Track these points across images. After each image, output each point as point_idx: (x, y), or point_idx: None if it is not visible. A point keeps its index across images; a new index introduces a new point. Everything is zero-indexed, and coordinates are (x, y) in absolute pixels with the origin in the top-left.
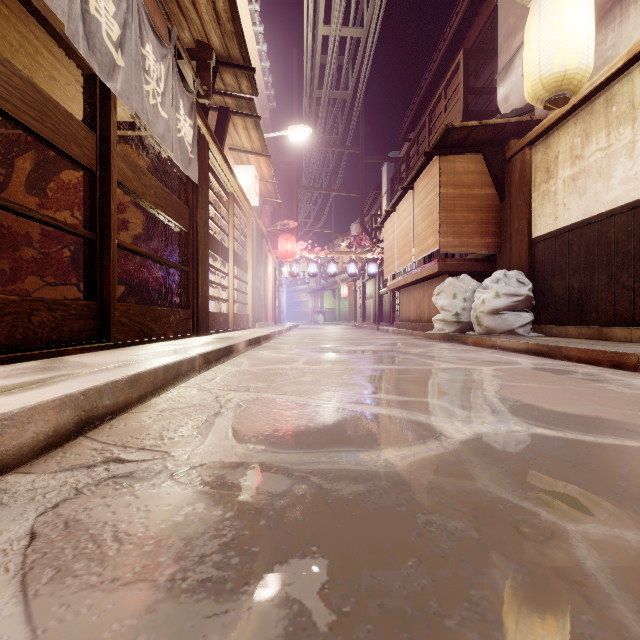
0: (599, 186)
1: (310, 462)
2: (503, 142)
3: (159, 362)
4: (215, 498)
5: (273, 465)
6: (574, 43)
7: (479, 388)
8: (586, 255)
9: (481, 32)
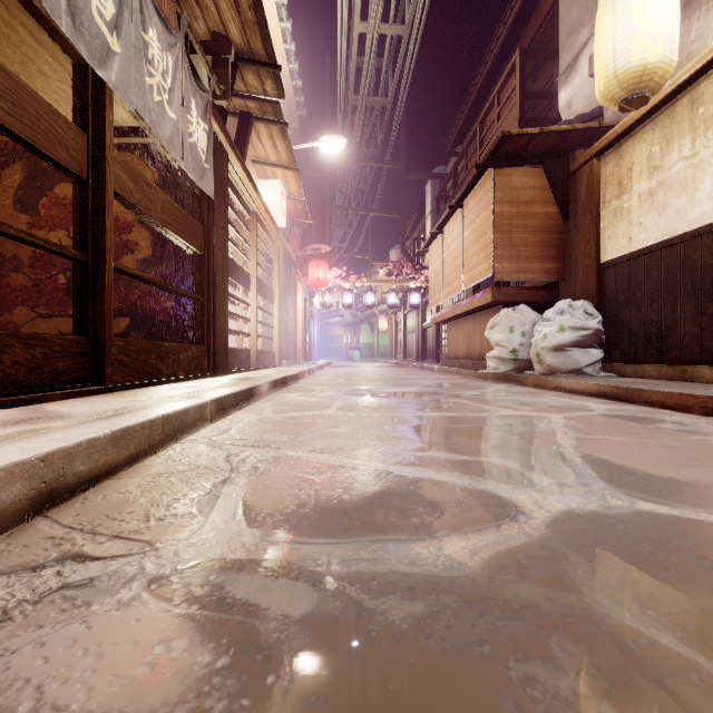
0: (682, 201)
1: (345, 560)
2: (567, 153)
3: (158, 411)
4: (204, 628)
5: (293, 565)
6: (656, 32)
7: (553, 443)
8: (666, 282)
9: (539, 30)
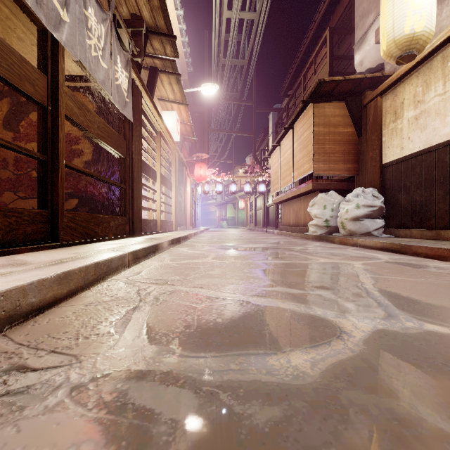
0: (437, 123)
1: (219, 370)
2: (360, 93)
3: (92, 260)
4: (109, 431)
5: (180, 375)
6: (421, 11)
7: (358, 281)
8: (426, 176)
9: (341, 16)
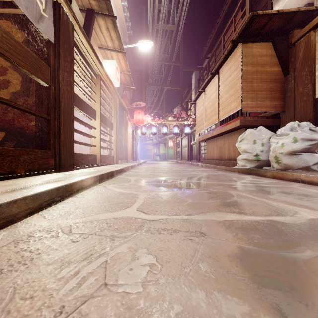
0: None
1: None
2: (287, 33)
3: None
4: None
5: None
6: None
7: None
8: None
9: None
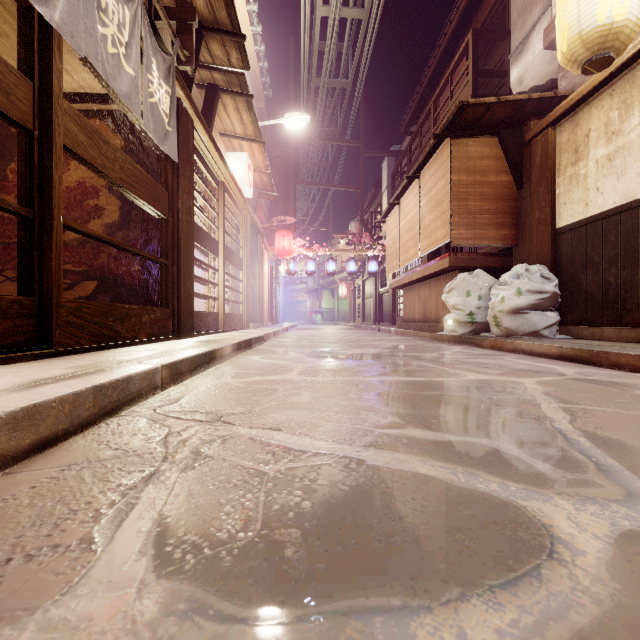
0: None
1: None
2: (521, 123)
3: (91, 380)
4: None
5: None
6: None
7: (542, 415)
8: (626, 245)
9: (490, 13)
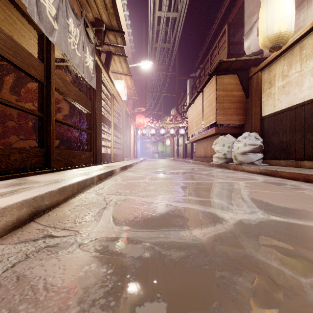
0: (296, 90)
1: (154, 237)
2: (247, 69)
3: (75, 180)
4: (102, 260)
5: (134, 239)
6: (284, 18)
7: (239, 193)
8: (290, 125)
9: (236, 14)
